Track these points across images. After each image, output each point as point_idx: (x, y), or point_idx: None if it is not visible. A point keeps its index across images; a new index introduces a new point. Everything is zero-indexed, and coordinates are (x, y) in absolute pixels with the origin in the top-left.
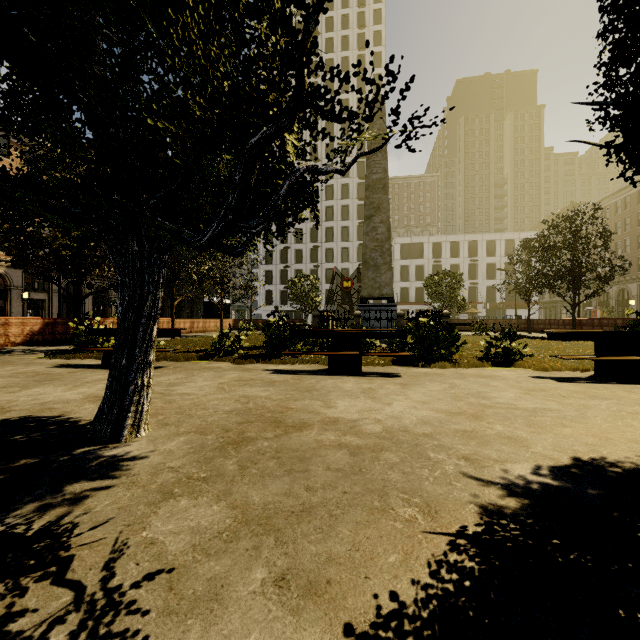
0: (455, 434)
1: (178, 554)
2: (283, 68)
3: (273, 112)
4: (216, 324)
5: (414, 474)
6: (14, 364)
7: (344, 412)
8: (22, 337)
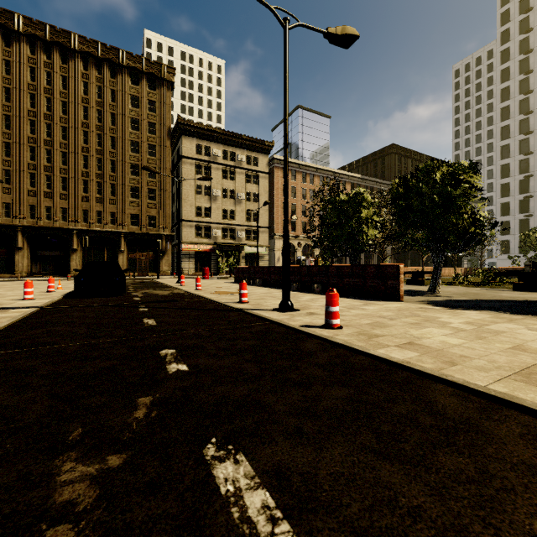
0: (534, 298)
1: (454, 296)
2: (471, 227)
3: (470, 232)
4: (449, 271)
5: (505, 298)
6: None
7: (501, 295)
8: None
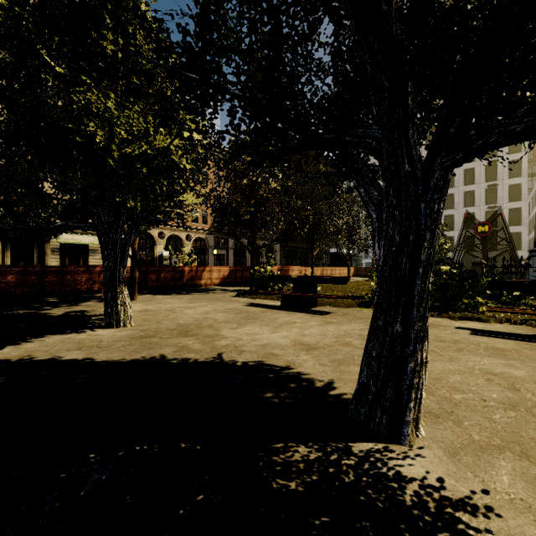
0: None
1: None
2: None
3: None
4: (340, 271)
5: None
6: (221, 301)
7: None
8: (219, 280)
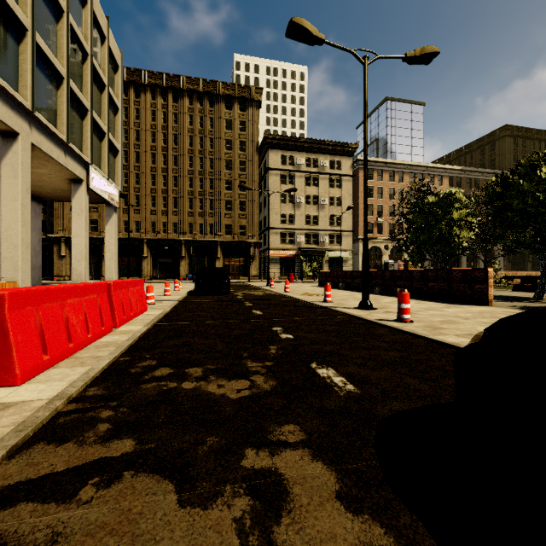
0: None
1: None
2: None
3: None
4: None
5: None
6: None
7: None
8: None
